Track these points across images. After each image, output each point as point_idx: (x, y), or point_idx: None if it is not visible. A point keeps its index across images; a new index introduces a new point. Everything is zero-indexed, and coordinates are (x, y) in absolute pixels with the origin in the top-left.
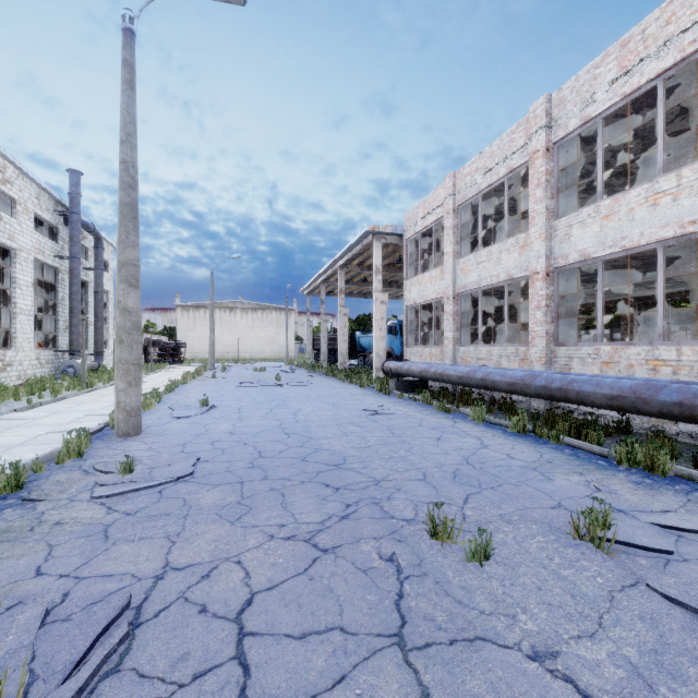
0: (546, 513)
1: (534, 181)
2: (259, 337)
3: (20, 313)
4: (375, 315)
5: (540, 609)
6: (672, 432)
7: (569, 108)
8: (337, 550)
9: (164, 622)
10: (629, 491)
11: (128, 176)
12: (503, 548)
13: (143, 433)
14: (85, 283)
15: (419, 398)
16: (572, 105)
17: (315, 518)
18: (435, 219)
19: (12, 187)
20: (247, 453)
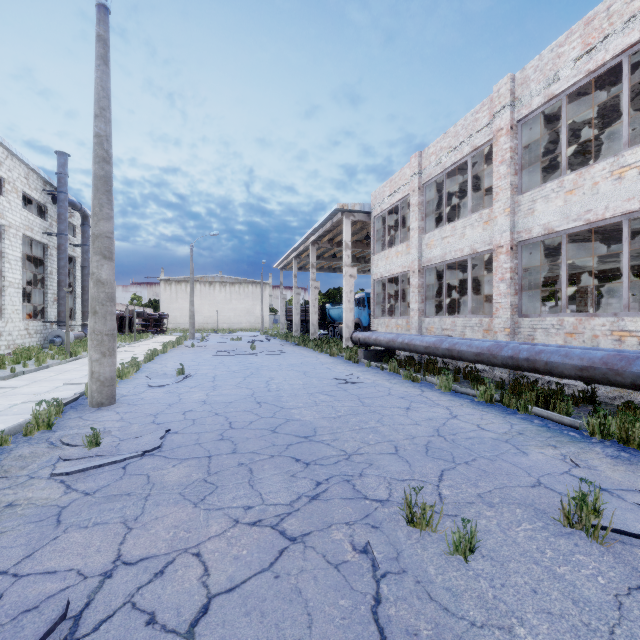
0: (527, 492)
1: (498, 158)
2: (236, 309)
3: (9, 286)
4: (344, 288)
5: (539, 619)
6: (638, 402)
7: (533, 87)
8: (306, 538)
9: (103, 638)
10: (609, 467)
11: (101, 149)
12: (487, 537)
13: (117, 402)
14: (73, 258)
15: (386, 367)
16: (535, 83)
17: (284, 499)
18: (401, 197)
19: (1, 166)
20: (217, 423)
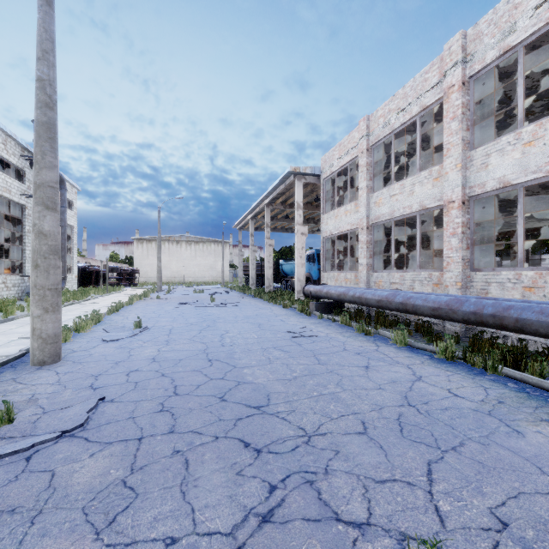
0: None
1: (450, 115)
2: (200, 265)
3: None
4: (296, 245)
5: None
6: None
7: (487, 41)
8: None
9: None
10: None
11: (44, 94)
12: None
13: (62, 360)
14: None
15: (338, 319)
16: (489, 37)
17: (224, 521)
18: (350, 159)
19: None
20: (161, 388)
